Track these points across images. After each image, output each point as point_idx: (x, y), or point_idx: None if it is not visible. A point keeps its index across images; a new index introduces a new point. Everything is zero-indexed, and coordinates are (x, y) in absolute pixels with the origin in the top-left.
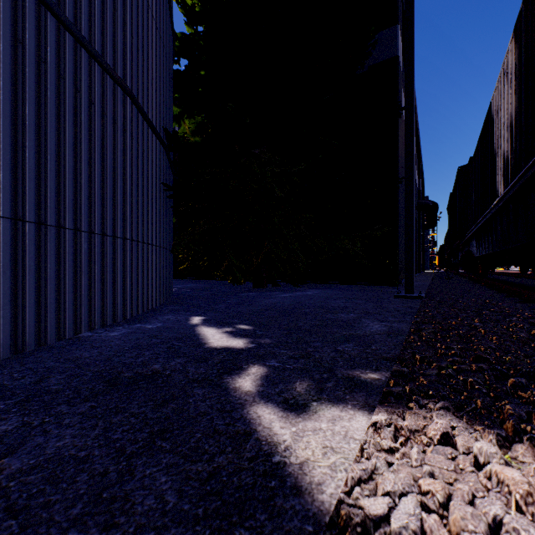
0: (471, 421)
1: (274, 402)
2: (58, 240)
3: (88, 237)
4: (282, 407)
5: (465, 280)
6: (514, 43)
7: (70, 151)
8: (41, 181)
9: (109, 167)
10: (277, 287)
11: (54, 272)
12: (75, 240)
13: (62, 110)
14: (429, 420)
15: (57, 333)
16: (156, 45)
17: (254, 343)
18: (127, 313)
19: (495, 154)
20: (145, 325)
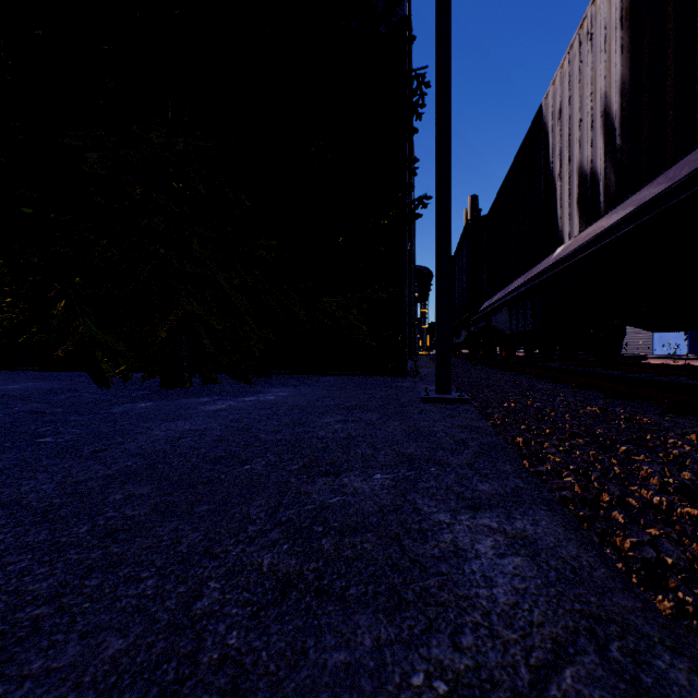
0: None
1: None
2: None
3: None
4: None
5: (481, 365)
6: None
7: None
8: None
9: None
10: (212, 384)
11: None
12: None
13: None
14: None
15: None
16: None
17: None
18: None
19: (553, 178)
20: None
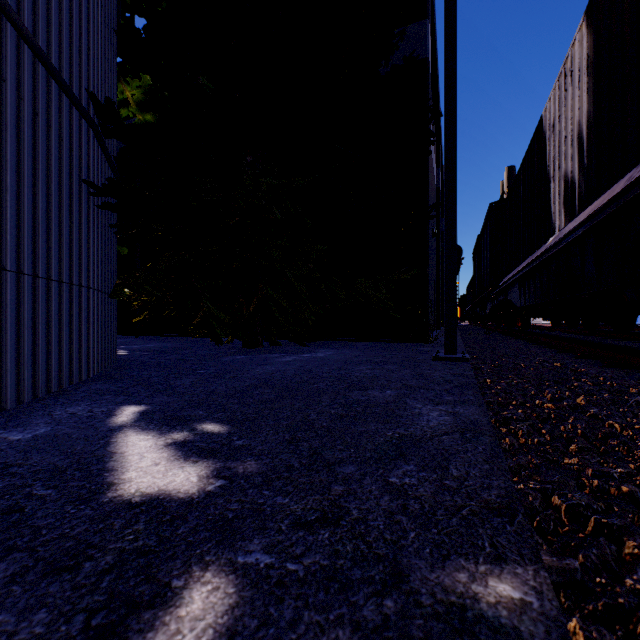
0: None
1: None
2: None
3: None
4: None
5: (500, 335)
6: (586, 28)
7: None
8: None
9: None
10: (276, 346)
11: None
12: None
13: None
14: None
15: None
16: None
17: (221, 478)
18: None
19: (549, 179)
20: (8, 434)
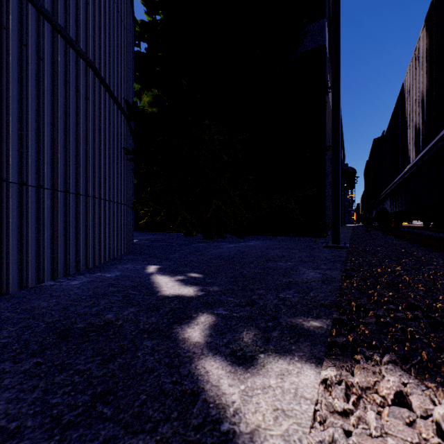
0: (425, 379)
1: (222, 354)
2: (20, 196)
3: (51, 194)
4: (230, 360)
5: (379, 232)
6: (425, 31)
7: (33, 114)
8: (2, 141)
9: (71, 131)
10: (223, 238)
11: (16, 226)
12: (38, 196)
13: (24, 76)
14: (380, 377)
15: (19, 283)
16: (118, 26)
17: (203, 291)
18: (89, 263)
19: (407, 126)
20: (104, 274)
